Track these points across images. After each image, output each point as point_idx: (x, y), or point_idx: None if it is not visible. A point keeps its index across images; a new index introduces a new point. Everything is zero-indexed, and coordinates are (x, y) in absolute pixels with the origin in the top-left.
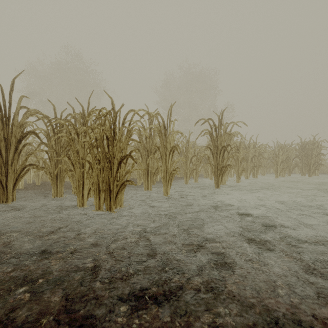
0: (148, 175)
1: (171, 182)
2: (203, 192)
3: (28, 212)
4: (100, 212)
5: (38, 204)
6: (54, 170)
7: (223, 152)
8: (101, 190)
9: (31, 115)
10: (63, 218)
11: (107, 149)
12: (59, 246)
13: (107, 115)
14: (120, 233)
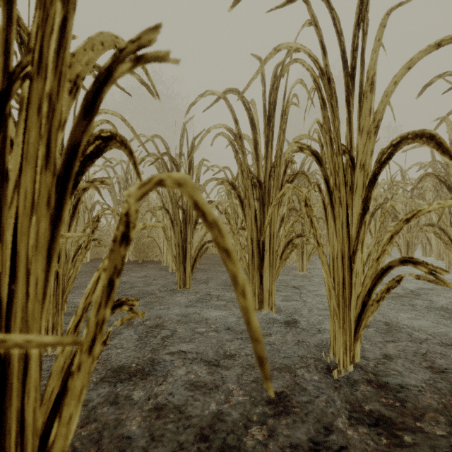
0: (261, 260)
1: None
2: None
3: None
4: None
5: None
6: None
7: None
8: None
9: None
10: None
11: None
12: None
13: None
14: None
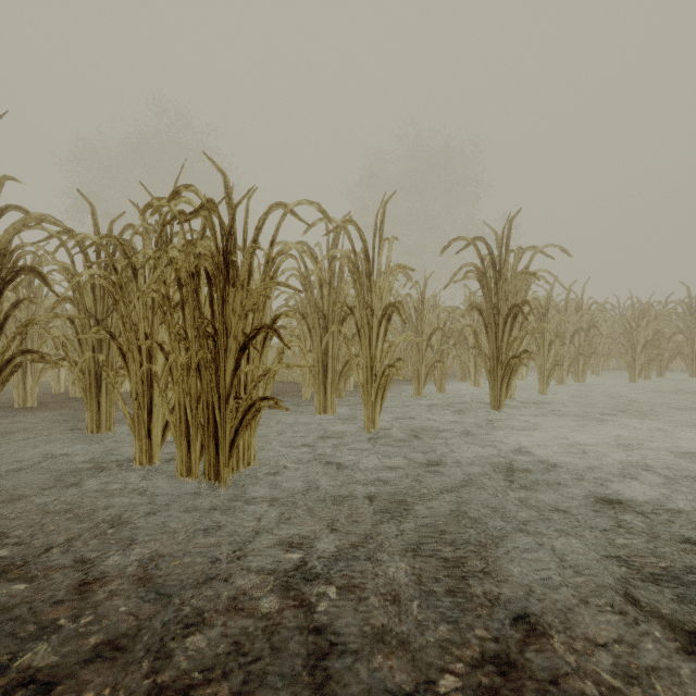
0: (326, 376)
1: (383, 395)
2: (463, 420)
3: (1, 480)
4: (191, 483)
5: (42, 454)
6: (90, 365)
7: (512, 321)
8: (190, 425)
9: (26, 225)
10: (82, 505)
11: (209, 311)
12: (5, 637)
13: (201, 209)
14: (226, 576)
